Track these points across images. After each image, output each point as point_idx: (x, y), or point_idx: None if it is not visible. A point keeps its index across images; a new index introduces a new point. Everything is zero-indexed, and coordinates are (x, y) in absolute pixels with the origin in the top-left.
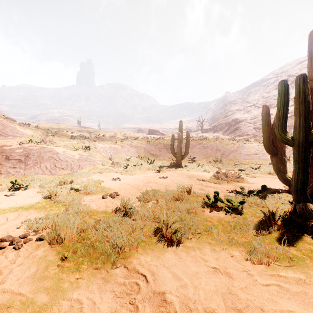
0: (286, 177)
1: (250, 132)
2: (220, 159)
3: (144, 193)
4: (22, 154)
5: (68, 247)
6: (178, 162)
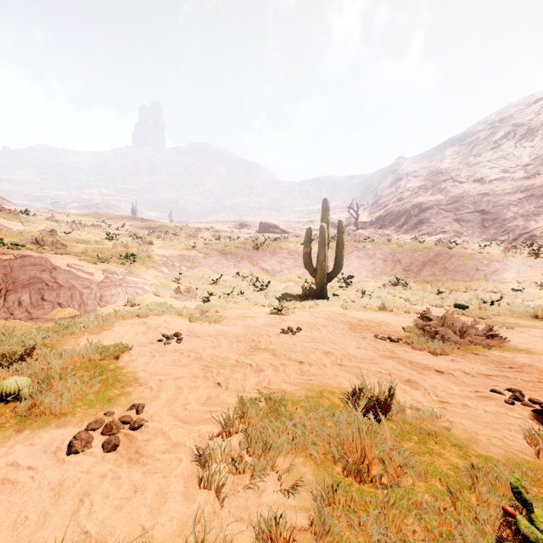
0: None
1: (448, 228)
2: (403, 279)
3: (231, 419)
4: None
5: None
6: (321, 288)
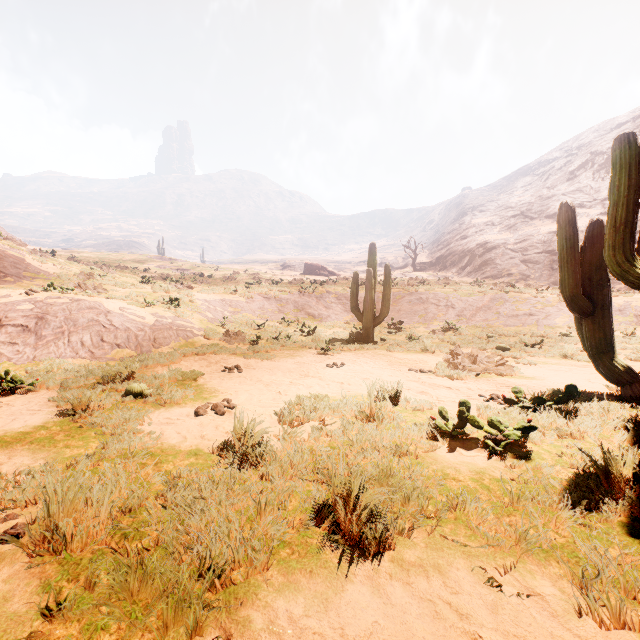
0: (615, 366)
1: (514, 270)
2: (455, 325)
3: (292, 403)
4: (31, 314)
5: (78, 566)
6: (367, 332)
